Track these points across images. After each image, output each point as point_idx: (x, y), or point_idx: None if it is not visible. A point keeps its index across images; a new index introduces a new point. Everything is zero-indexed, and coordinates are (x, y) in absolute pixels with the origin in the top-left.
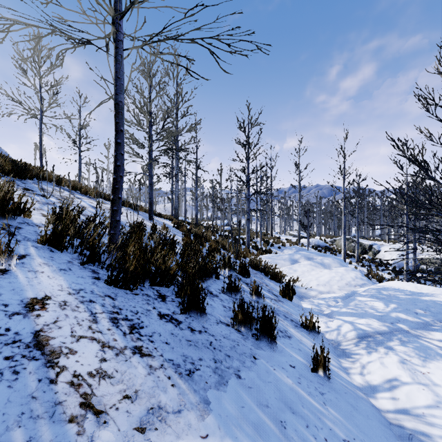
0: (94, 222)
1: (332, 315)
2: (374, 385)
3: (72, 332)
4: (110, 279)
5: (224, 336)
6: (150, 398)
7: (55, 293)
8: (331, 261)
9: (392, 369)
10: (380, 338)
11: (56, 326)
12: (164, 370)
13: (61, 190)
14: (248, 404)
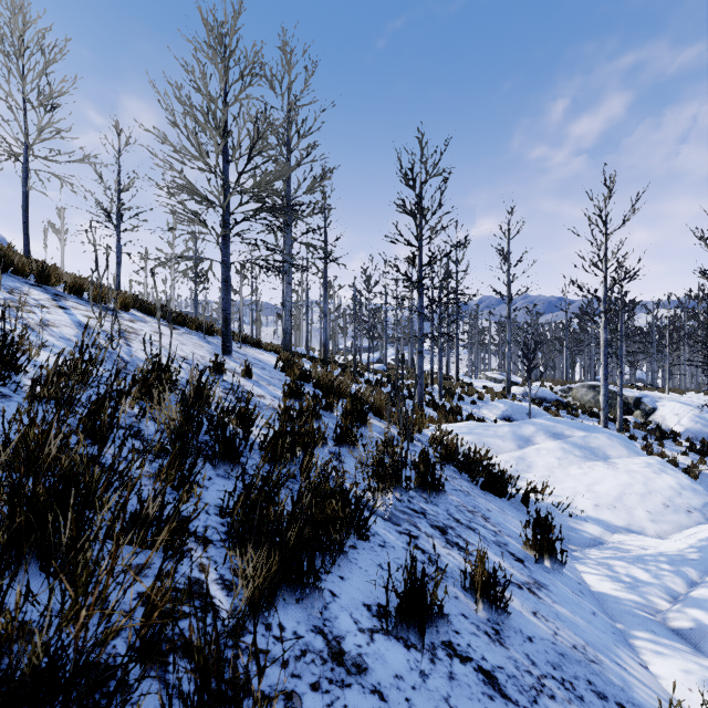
0: None
1: None
2: None
3: None
4: None
5: None
6: None
7: None
8: (607, 442)
9: None
10: None
11: None
12: None
13: (34, 291)
14: None
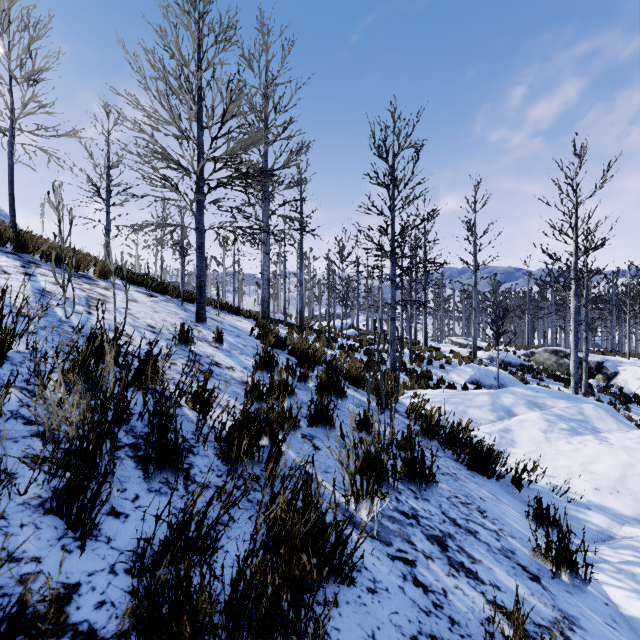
0: None
1: None
2: None
3: None
4: None
5: None
6: None
7: None
8: (594, 414)
9: None
10: None
11: None
12: None
13: (4, 258)
14: None
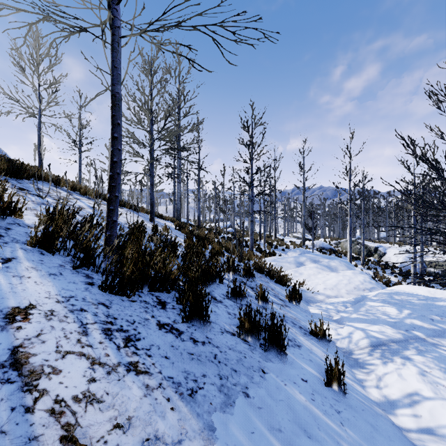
0: (92, 223)
1: (342, 322)
2: (393, 399)
3: (57, 347)
4: (104, 284)
5: (229, 347)
6: (146, 427)
7: (41, 301)
8: (338, 264)
9: (412, 382)
10: (395, 347)
11: (39, 340)
12: (163, 390)
13: (59, 190)
14: (258, 428)
